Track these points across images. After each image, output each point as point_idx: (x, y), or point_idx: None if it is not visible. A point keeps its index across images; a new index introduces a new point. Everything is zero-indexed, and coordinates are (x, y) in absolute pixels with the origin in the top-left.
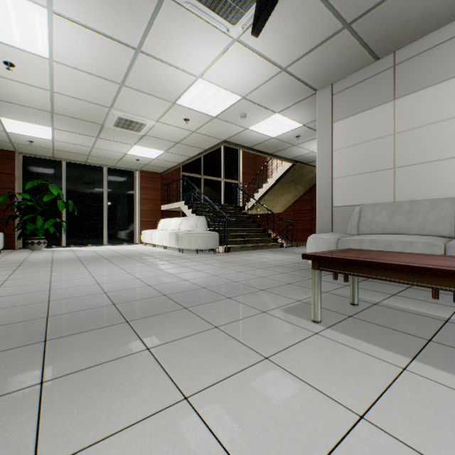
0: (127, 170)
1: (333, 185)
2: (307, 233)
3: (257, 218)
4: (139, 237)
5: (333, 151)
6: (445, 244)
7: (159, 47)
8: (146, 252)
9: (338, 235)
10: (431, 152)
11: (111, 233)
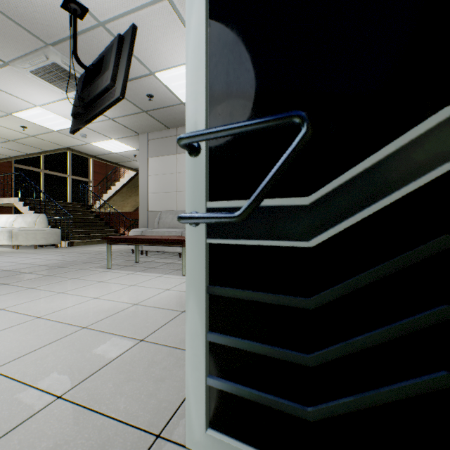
0: None
1: (149, 198)
2: None
3: (105, 216)
4: None
5: (149, 176)
6: (182, 232)
7: None
8: None
9: (145, 229)
10: None
11: None
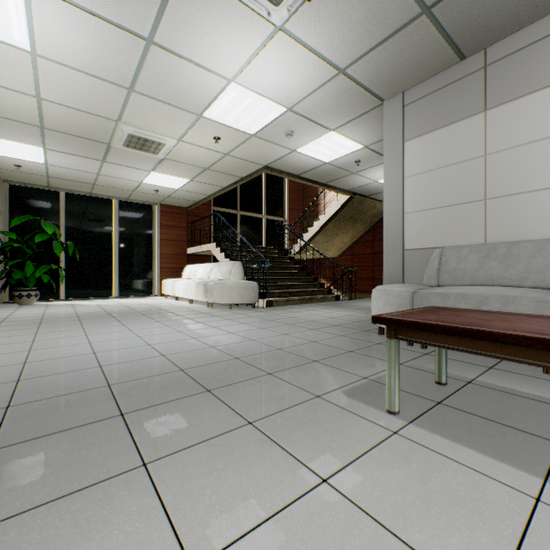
0: (144, 203)
1: (405, 222)
2: (368, 282)
3: (306, 264)
4: (159, 287)
5: (405, 178)
6: None
7: (178, 38)
8: (166, 306)
9: (413, 287)
10: (534, 178)
11: (124, 283)
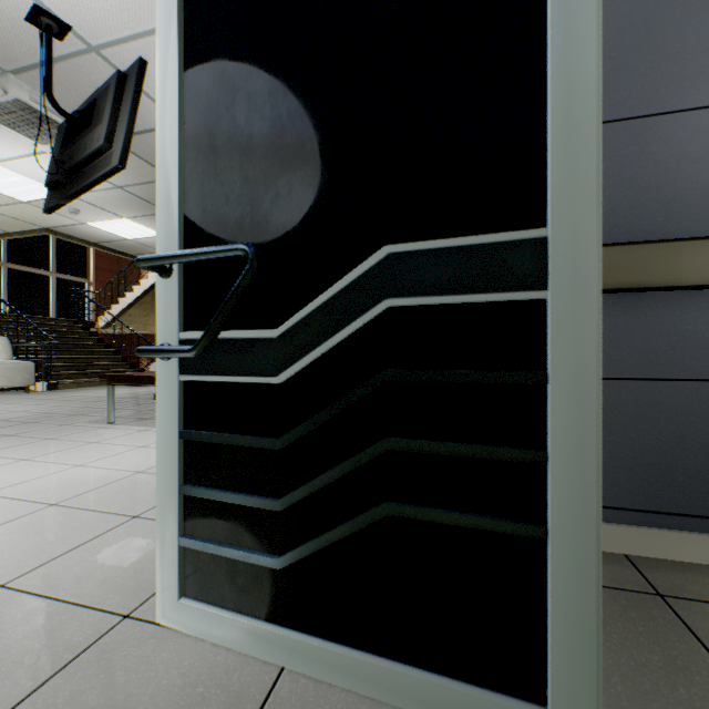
0: None
1: None
2: None
3: (114, 341)
4: None
5: None
6: None
7: None
8: None
9: None
10: None
11: None
